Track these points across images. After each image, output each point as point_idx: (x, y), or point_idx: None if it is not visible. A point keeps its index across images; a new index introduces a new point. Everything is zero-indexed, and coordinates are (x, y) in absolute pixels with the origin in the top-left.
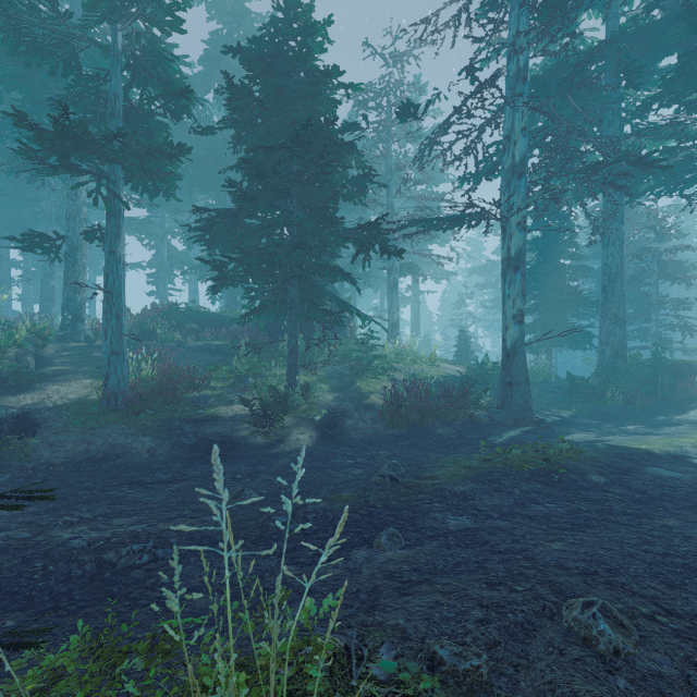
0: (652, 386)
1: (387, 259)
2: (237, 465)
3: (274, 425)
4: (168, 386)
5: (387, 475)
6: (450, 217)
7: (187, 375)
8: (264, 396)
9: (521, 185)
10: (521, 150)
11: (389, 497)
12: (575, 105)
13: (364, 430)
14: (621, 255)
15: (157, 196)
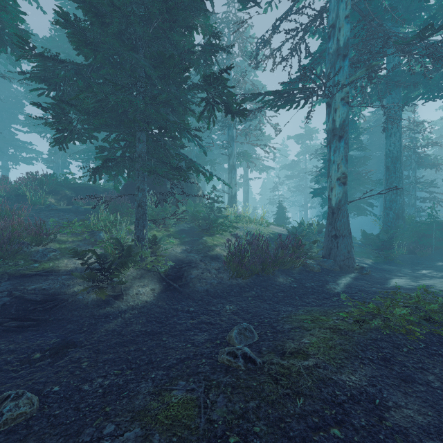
0: (429, 239)
1: (227, 148)
2: (46, 335)
3: (115, 278)
4: (1, 239)
5: (239, 353)
6: (285, 89)
7: (33, 229)
8: (110, 249)
9: (344, 65)
10: (345, 35)
11: (247, 407)
12: (385, 4)
13: (209, 281)
14: (400, 143)
15: (3, 51)
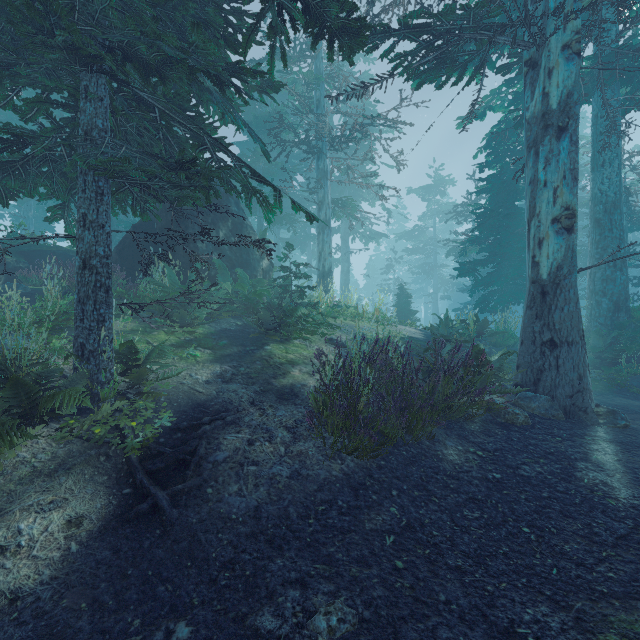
0: None
1: (316, 191)
2: None
3: None
4: None
5: None
6: (447, 14)
7: None
8: None
9: None
10: None
11: None
12: None
13: (267, 473)
14: (619, 178)
15: None
